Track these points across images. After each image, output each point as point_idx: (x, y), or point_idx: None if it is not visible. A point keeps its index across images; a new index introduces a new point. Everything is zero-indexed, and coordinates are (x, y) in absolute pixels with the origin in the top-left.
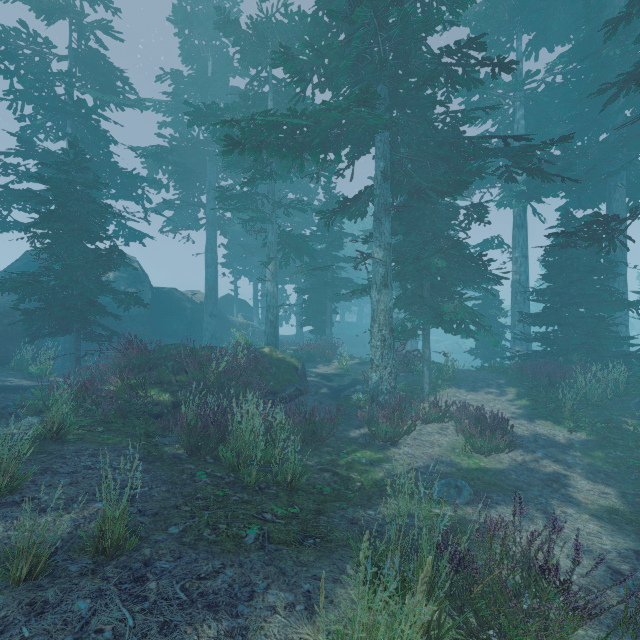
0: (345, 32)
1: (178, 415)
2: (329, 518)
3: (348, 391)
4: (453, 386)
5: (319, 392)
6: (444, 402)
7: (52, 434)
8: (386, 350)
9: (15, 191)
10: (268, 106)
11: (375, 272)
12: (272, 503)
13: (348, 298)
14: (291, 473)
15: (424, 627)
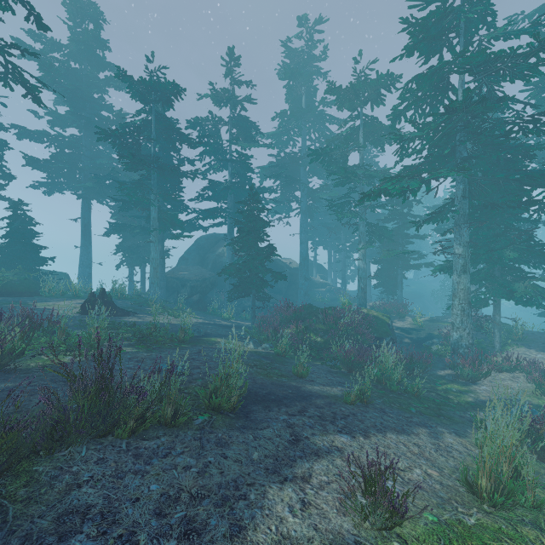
0: (431, 96)
1: (343, 350)
2: (447, 411)
3: (427, 343)
4: (522, 346)
5: (403, 341)
6: (515, 358)
7: (282, 353)
8: (465, 317)
9: (211, 212)
10: (359, 136)
11: (455, 262)
12: (411, 400)
13: (417, 268)
14: (416, 387)
15: (514, 447)
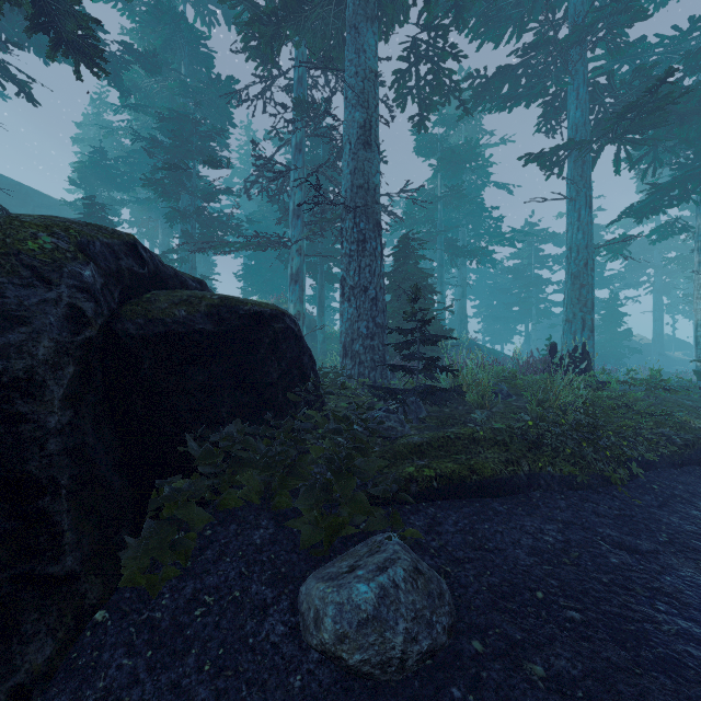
0: None
1: None
2: None
3: None
4: None
5: None
6: None
7: None
8: None
9: None
10: None
11: None
12: None
13: None
14: None
15: None
